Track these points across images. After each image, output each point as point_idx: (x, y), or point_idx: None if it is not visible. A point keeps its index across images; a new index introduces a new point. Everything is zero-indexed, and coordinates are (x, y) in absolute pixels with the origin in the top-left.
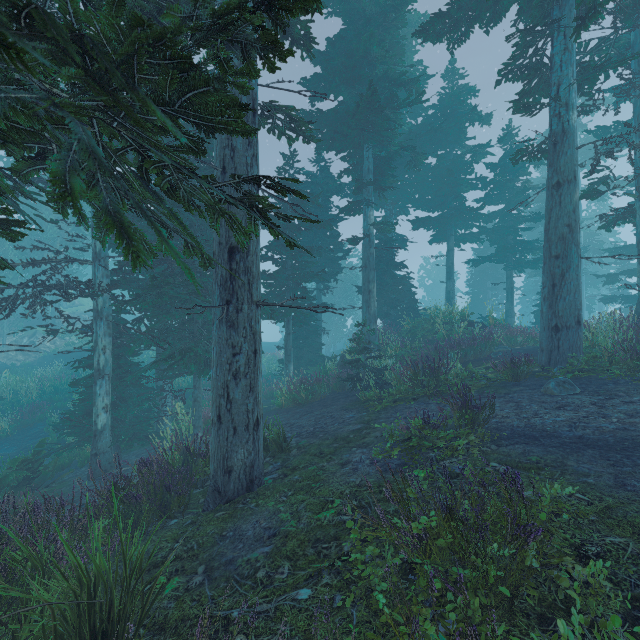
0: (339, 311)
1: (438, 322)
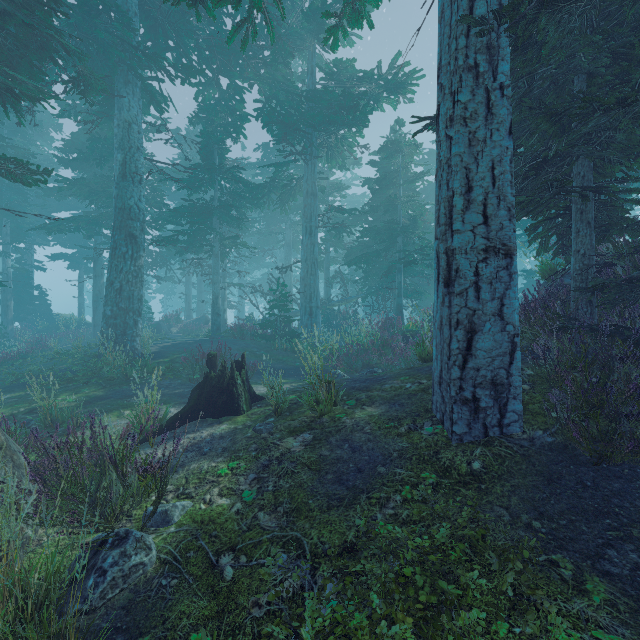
0: None
1: (61, 324)
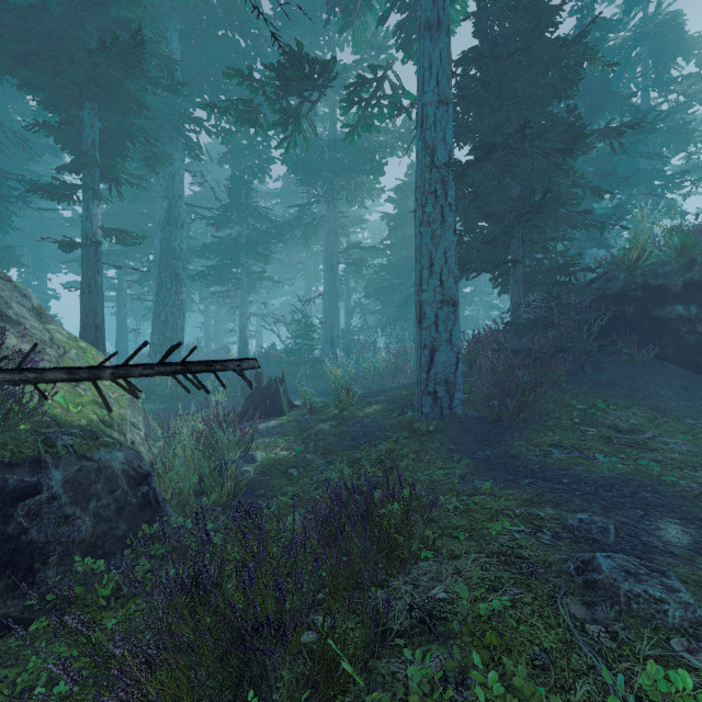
0: None
1: None
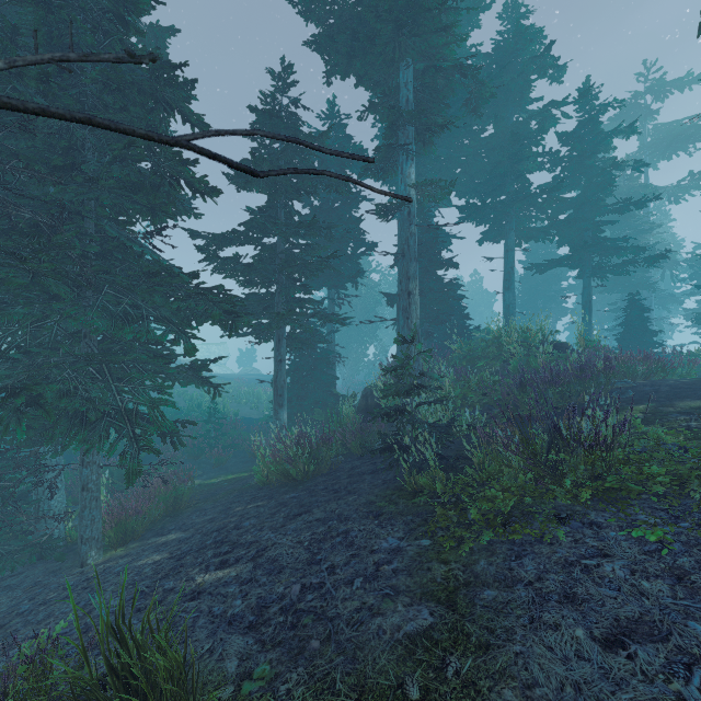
0: (359, 336)
1: (511, 343)
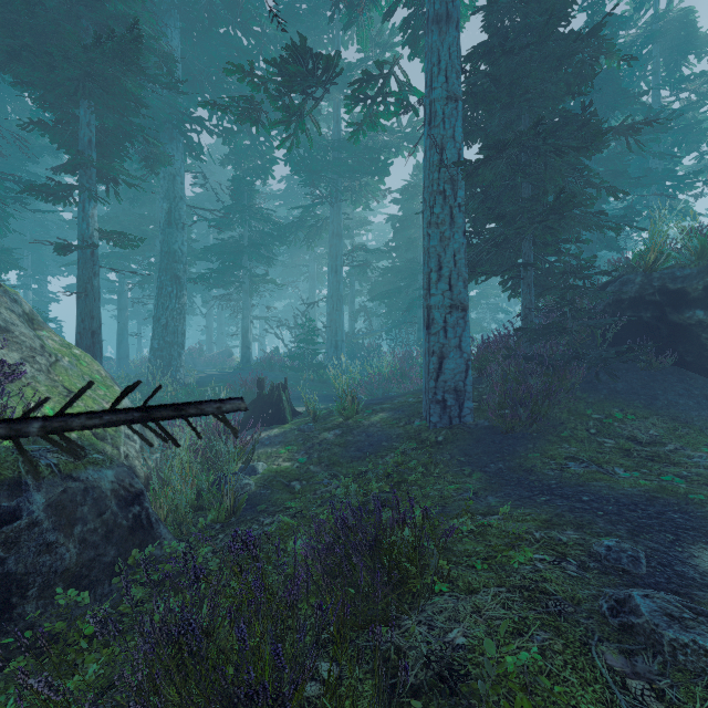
0: None
1: None
